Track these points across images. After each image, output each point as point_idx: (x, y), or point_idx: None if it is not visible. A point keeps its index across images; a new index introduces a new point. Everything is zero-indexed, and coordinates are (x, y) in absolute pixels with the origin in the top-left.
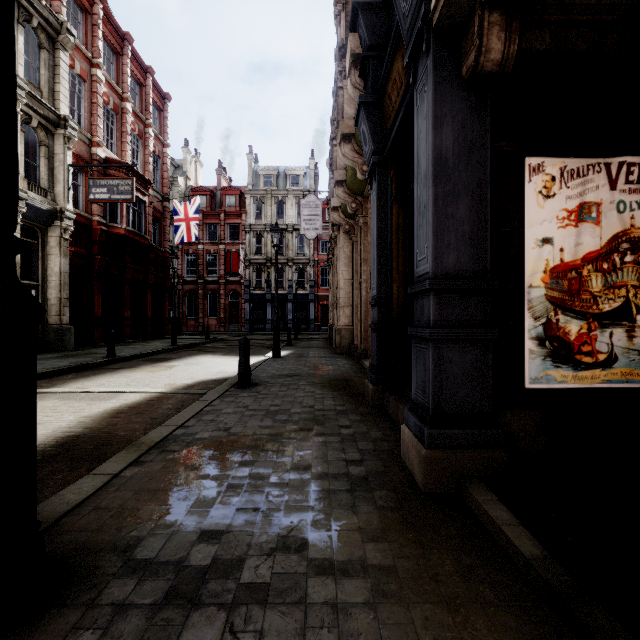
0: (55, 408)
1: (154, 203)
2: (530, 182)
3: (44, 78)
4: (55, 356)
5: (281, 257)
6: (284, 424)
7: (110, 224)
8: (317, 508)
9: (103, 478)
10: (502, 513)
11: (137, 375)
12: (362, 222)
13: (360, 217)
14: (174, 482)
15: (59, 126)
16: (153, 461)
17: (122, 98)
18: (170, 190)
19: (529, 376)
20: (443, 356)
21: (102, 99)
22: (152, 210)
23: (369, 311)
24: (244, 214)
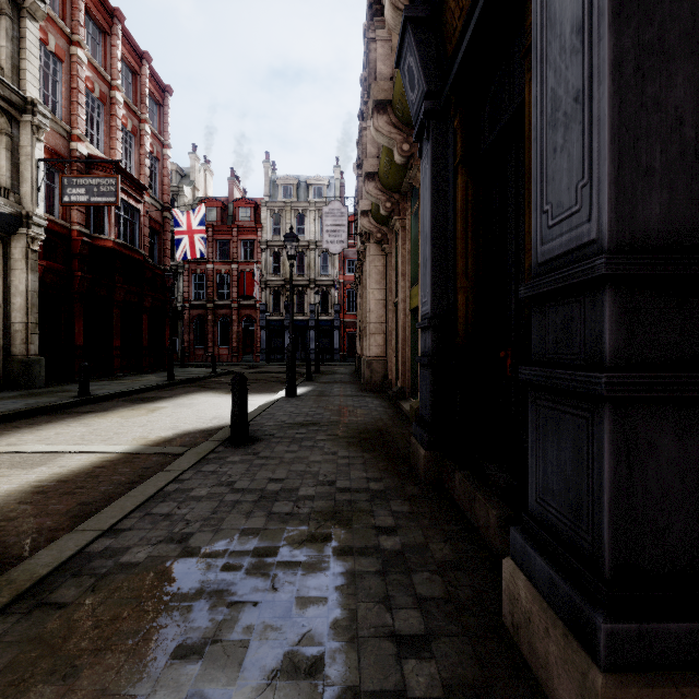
0: None
1: (152, 213)
2: None
3: (5, 51)
4: (14, 395)
5: (302, 278)
6: (284, 524)
7: (94, 235)
8: None
9: None
10: None
11: (103, 423)
12: (399, 226)
13: (396, 219)
14: None
15: (25, 112)
16: None
17: (111, 86)
18: (175, 201)
19: None
20: (636, 438)
21: (84, 84)
22: (149, 221)
23: (408, 338)
24: (260, 229)
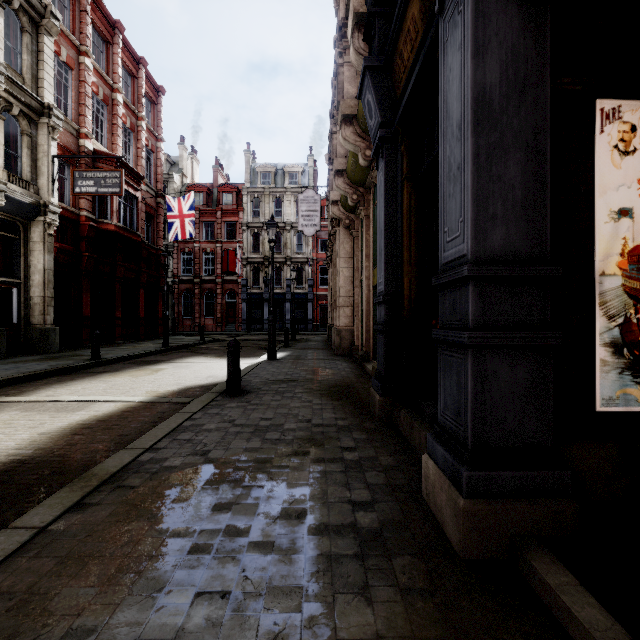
0: (11, 422)
1: (147, 199)
2: (602, 133)
3: (26, 64)
4: (36, 358)
5: (279, 256)
6: (275, 445)
7: (99, 220)
8: (313, 591)
9: (22, 535)
10: (595, 613)
11: (118, 380)
12: (364, 215)
13: (362, 209)
14: (118, 541)
15: (43, 115)
16: (100, 504)
17: (113, 89)
18: (166, 187)
19: (601, 396)
20: (486, 369)
21: (91, 89)
22: (145, 206)
23: (371, 310)
24: (241, 212)
